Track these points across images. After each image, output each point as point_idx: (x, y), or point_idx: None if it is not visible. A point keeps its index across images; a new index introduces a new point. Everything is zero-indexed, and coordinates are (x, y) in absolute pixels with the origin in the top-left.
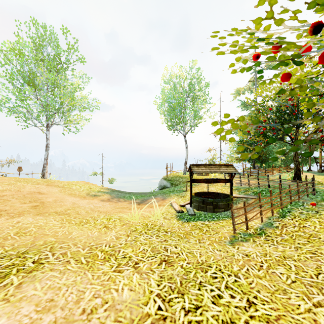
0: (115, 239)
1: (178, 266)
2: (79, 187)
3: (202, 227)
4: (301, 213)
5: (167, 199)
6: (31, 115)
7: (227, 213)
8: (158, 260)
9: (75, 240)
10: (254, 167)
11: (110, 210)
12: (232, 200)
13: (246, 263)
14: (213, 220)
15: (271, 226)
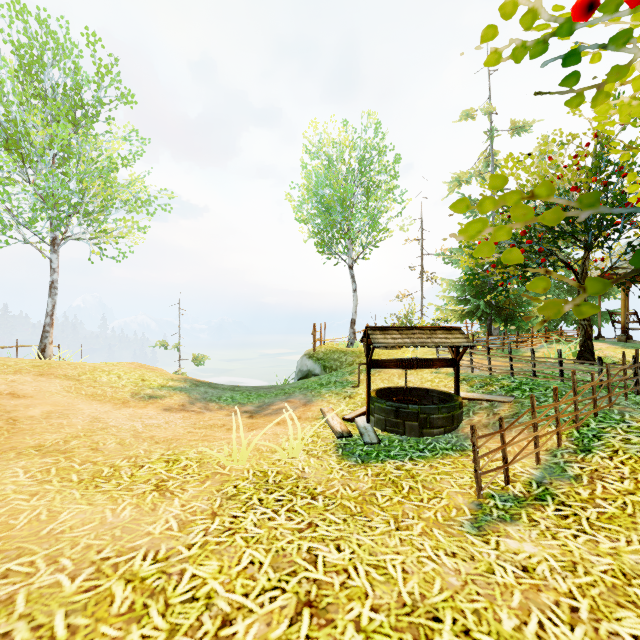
0: (175, 530)
1: (349, 624)
2: (116, 378)
3: (398, 479)
4: (629, 443)
5: (314, 402)
6: (14, 218)
7: (451, 439)
8: (289, 602)
9: (58, 543)
10: (490, 331)
11: (181, 434)
12: (460, 407)
13: (531, 600)
14: (423, 459)
15: (562, 474)
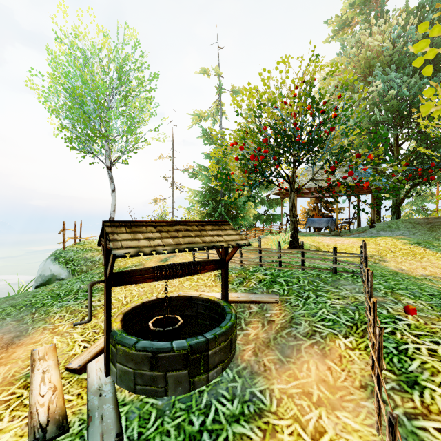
0: None
1: None
2: None
3: None
4: None
5: (28, 337)
6: None
7: (234, 384)
8: None
9: None
10: None
11: None
12: (236, 323)
13: None
14: None
15: None
